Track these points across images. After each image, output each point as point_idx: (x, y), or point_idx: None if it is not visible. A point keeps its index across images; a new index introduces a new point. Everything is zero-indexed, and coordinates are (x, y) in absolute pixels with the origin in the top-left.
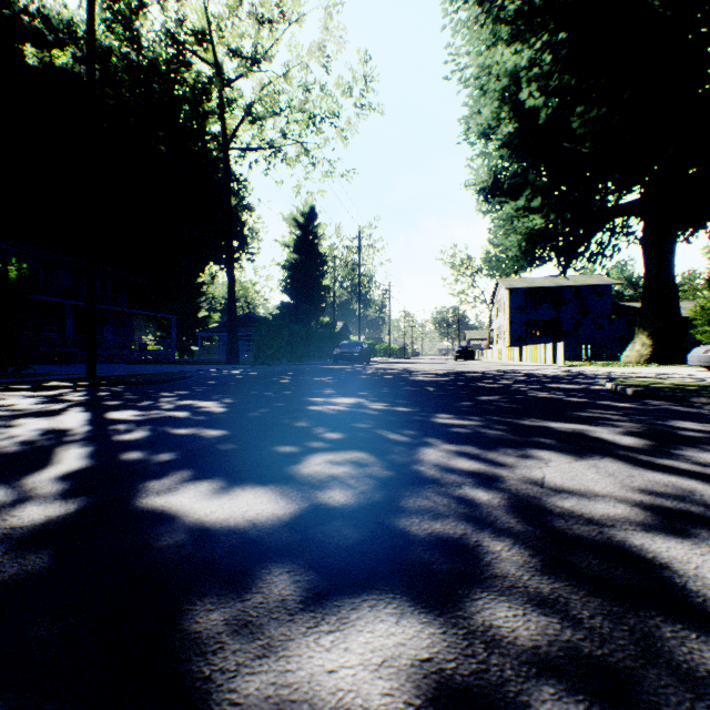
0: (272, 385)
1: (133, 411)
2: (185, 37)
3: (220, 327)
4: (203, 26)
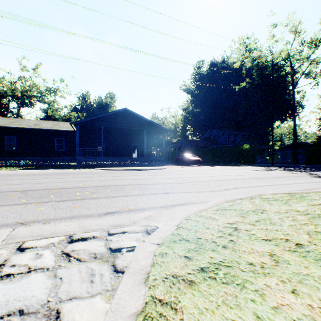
0: (320, 168)
1: (297, 168)
2: (280, 66)
3: (281, 149)
4: (286, 58)
